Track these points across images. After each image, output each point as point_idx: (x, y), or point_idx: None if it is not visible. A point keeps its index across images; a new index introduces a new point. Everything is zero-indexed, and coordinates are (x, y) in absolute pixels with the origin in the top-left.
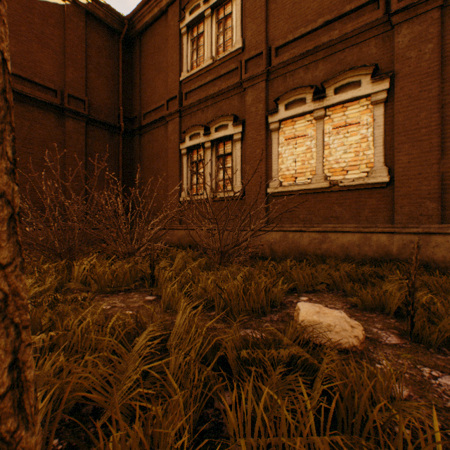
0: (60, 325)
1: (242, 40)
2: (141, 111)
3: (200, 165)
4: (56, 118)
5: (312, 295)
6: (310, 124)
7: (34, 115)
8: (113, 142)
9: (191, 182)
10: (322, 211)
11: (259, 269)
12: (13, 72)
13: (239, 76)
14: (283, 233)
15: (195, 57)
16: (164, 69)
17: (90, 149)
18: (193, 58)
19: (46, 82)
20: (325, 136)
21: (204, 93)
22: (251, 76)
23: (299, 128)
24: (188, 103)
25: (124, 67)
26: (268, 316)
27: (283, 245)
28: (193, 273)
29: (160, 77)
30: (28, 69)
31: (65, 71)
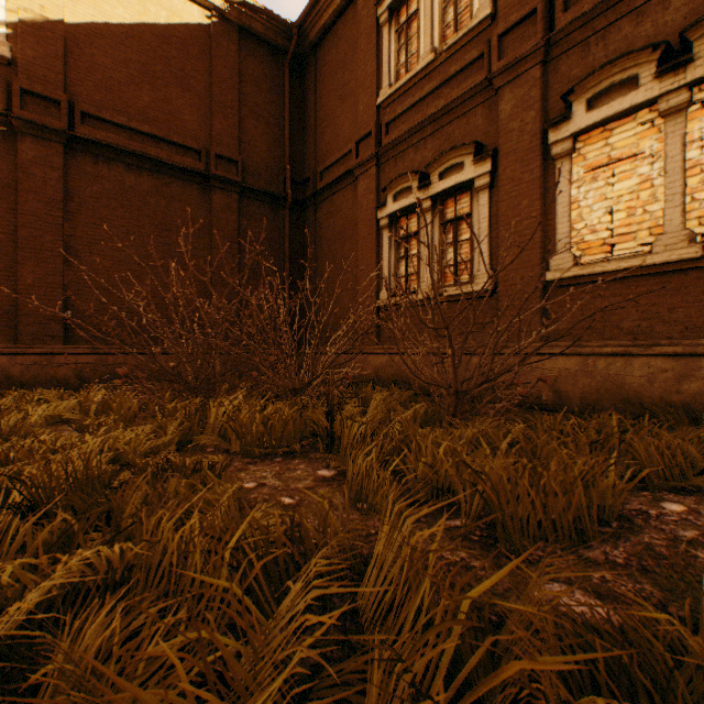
0: (144, 527)
1: (492, 0)
2: (317, 168)
3: (412, 243)
4: (200, 191)
5: (694, 501)
6: (648, 128)
7: (172, 190)
8: (276, 221)
9: (396, 273)
10: (680, 311)
11: (547, 430)
12: (146, 131)
13: (485, 69)
14: (583, 358)
15: (402, 59)
16: (351, 93)
17: (244, 234)
18: (398, 62)
19: (187, 140)
20: (688, 148)
21: (418, 115)
22: (510, 63)
23: (621, 142)
24: (390, 139)
25: (291, 103)
26: (597, 547)
27: (583, 382)
28: (405, 431)
29: (345, 107)
30: (164, 126)
31: (211, 121)
